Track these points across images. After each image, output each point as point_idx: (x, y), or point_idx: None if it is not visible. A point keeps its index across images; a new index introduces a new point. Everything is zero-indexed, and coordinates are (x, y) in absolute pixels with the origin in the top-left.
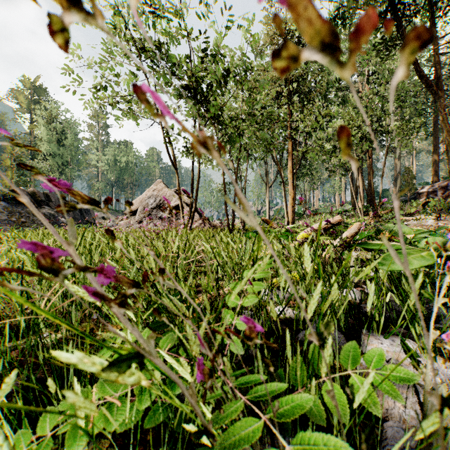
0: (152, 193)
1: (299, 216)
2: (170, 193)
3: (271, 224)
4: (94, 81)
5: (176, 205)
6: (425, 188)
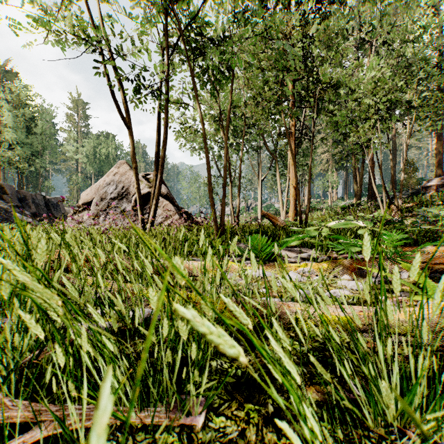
0: (112, 178)
1: None
2: None
3: (275, 220)
4: None
5: (143, 194)
6: (433, 181)
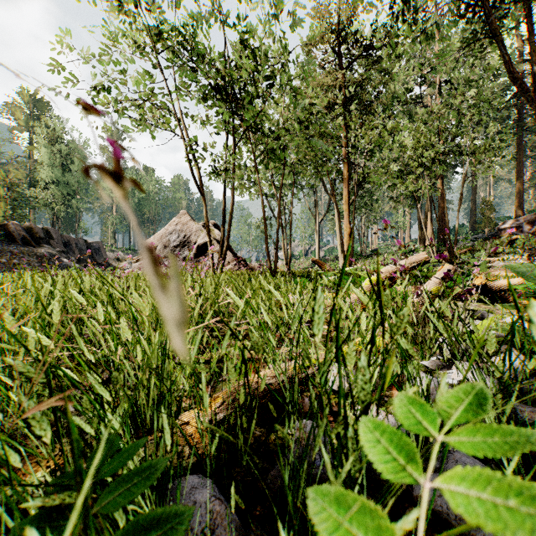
0: (174, 228)
1: (356, 257)
2: (197, 227)
3: (324, 266)
4: (94, 78)
5: (204, 243)
6: (508, 223)
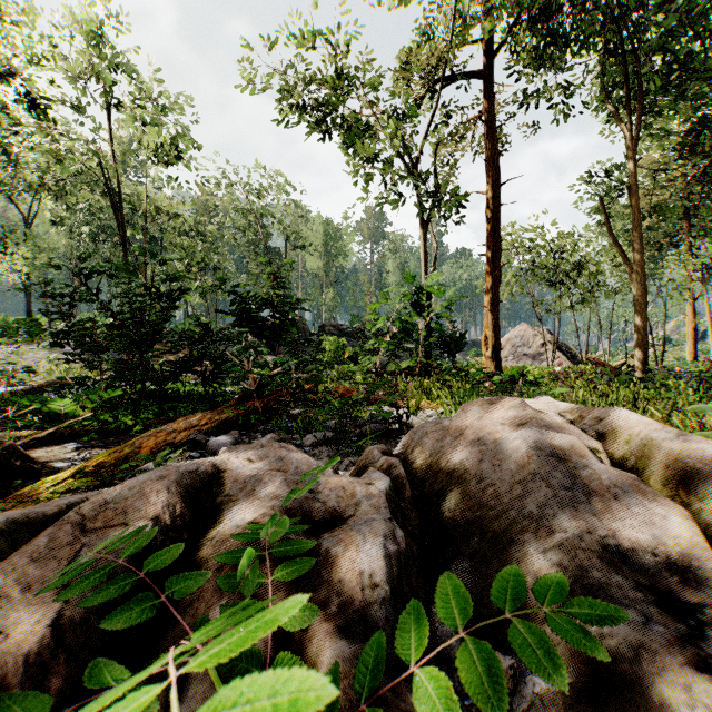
0: (517, 333)
1: None
2: (534, 333)
3: None
4: None
5: (539, 344)
6: None
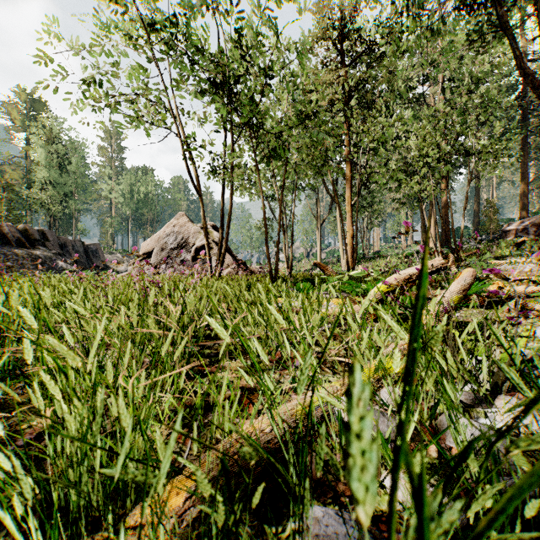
0: (172, 230)
1: (358, 260)
2: (195, 229)
3: (326, 270)
4: (83, 71)
5: (202, 245)
6: (513, 225)
